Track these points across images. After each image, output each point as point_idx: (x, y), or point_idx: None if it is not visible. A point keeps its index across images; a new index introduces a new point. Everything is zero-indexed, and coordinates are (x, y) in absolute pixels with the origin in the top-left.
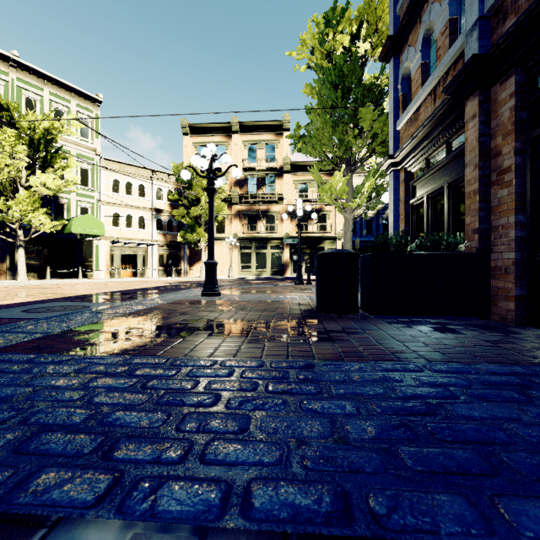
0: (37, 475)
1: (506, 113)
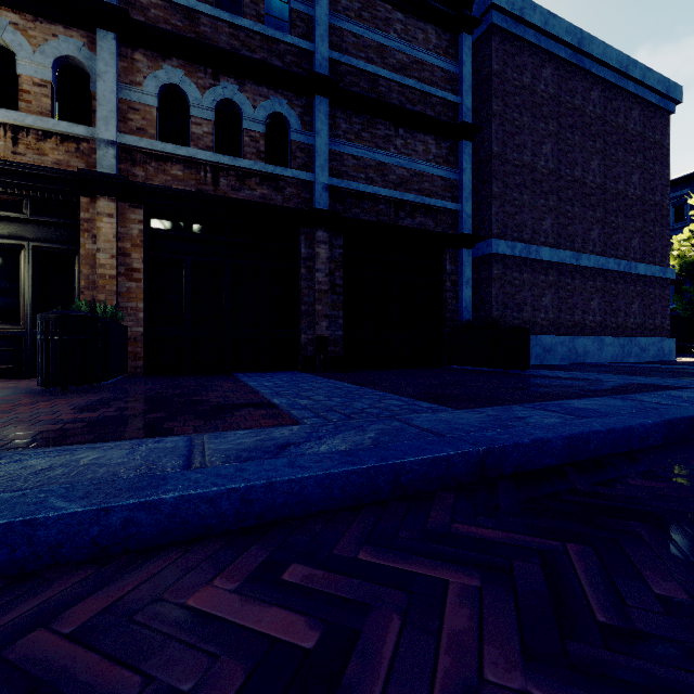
0: (358, 389)
1: (136, 231)
